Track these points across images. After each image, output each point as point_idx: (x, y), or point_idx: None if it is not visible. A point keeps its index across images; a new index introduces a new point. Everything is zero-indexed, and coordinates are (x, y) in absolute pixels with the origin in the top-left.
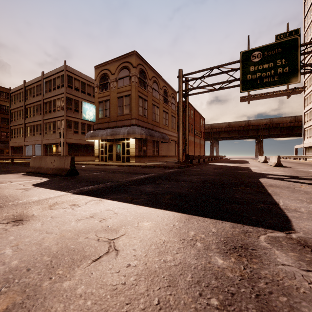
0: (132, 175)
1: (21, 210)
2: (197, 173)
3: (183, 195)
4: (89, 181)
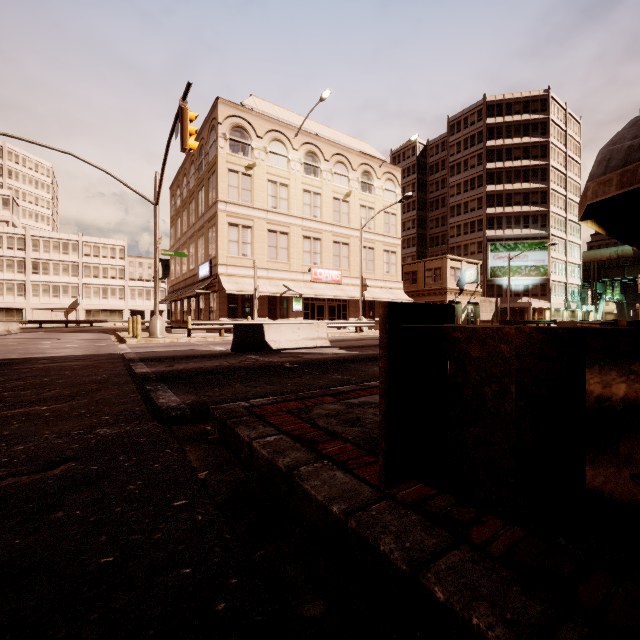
0: (172, 363)
1: (104, 350)
2: (1, 396)
3: (4, 362)
4: (167, 354)
